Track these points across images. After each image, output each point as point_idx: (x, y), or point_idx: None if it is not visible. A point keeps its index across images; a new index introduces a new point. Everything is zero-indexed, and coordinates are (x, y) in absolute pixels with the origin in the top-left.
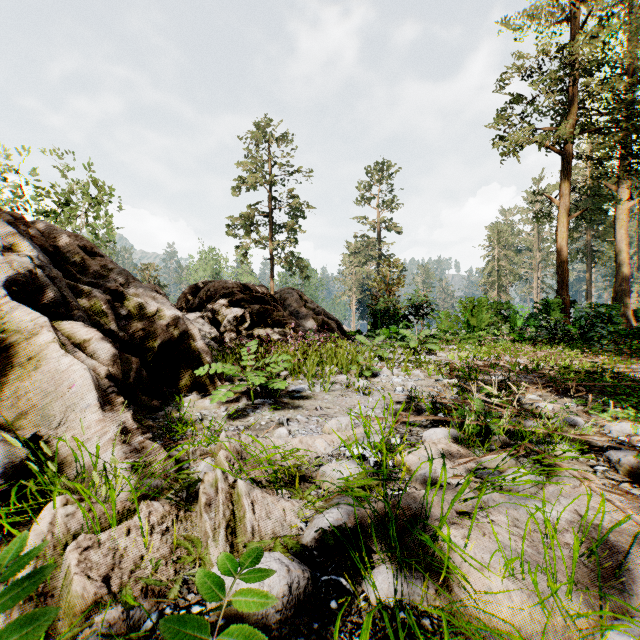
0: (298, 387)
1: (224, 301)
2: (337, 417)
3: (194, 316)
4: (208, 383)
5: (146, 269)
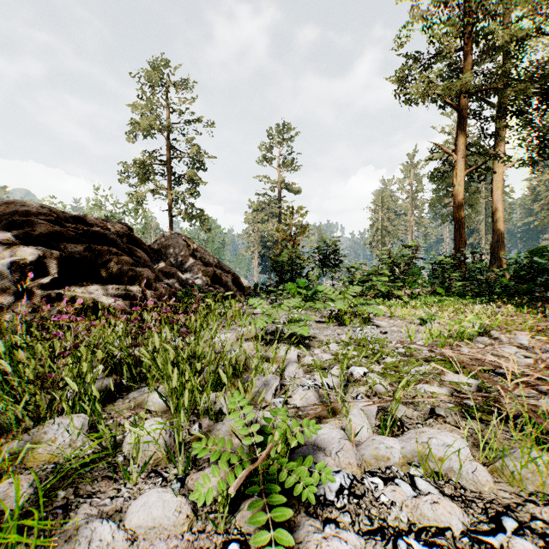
0: None
1: (5, 234)
2: None
3: None
4: None
5: None
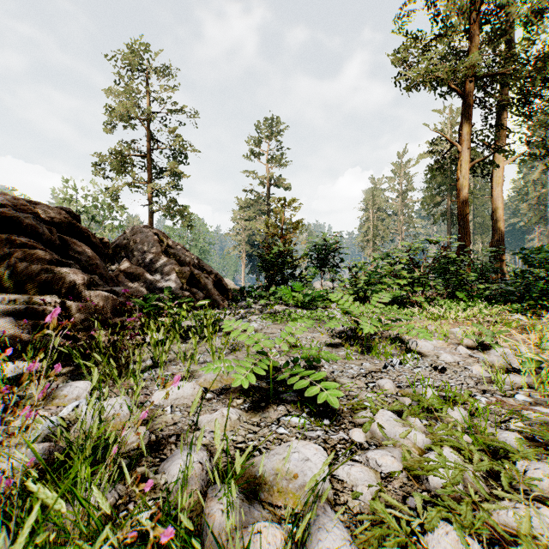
0: None
1: None
2: None
3: None
4: None
5: None
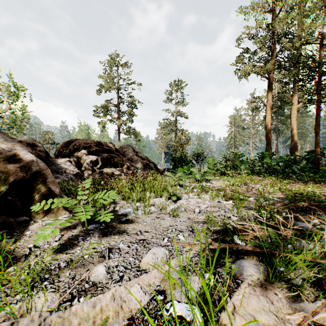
0: (126, 211)
1: (85, 151)
2: (153, 248)
3: (64, 160)
4: (56, 210)
5: (46, 134)
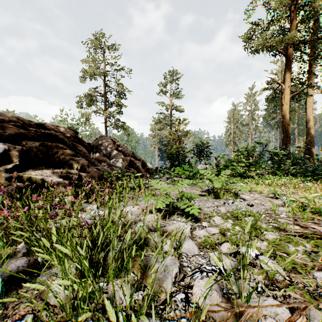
0: None
1: None
2: None
3: None
4: None
5: None
